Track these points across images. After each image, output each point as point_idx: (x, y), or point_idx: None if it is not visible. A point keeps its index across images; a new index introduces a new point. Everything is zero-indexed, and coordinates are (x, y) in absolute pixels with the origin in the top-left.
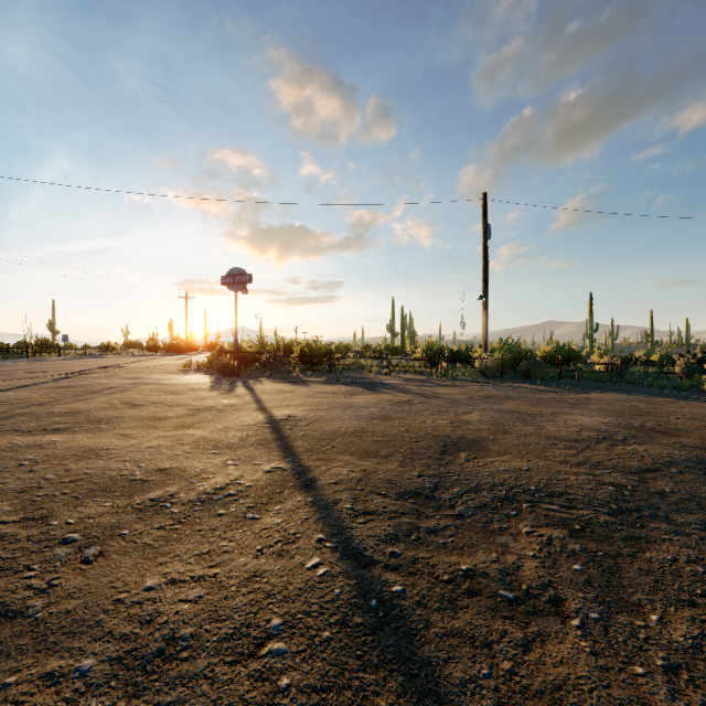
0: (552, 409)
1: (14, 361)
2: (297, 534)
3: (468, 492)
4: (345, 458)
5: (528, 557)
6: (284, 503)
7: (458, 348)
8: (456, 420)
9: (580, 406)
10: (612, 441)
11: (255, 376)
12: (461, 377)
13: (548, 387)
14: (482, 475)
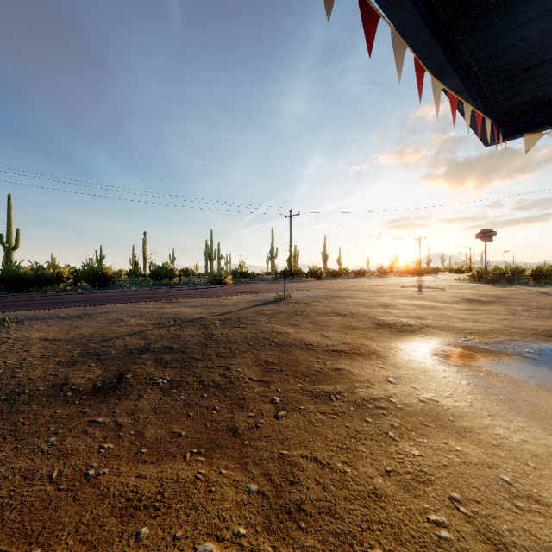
0: None
1: (363, 278)
2: None
3: None
4: None
5: None
6: None
7: None
8: None
9: None
10: None
11: (506, 284)
12: None
13: None
14: None
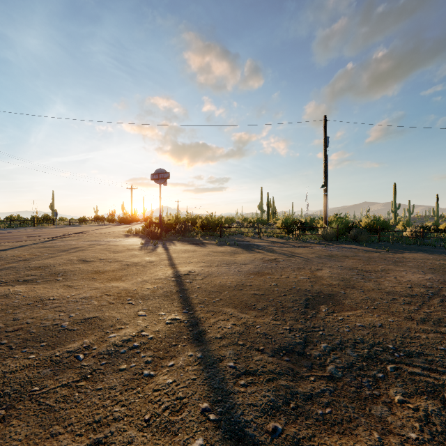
0: (381, 266)
1: (26, 228)
2: (184, 399)
3: (334, 349)
4: (229, 311)
5: (413, 441)
6: (176, 358)
7: (305, 220)
8: (312, 276)
9: (401, 264)
10: (441, 297)
11: (171, 239)
12: (309, 240)
13: (372, 248)
14: (343, 331)
